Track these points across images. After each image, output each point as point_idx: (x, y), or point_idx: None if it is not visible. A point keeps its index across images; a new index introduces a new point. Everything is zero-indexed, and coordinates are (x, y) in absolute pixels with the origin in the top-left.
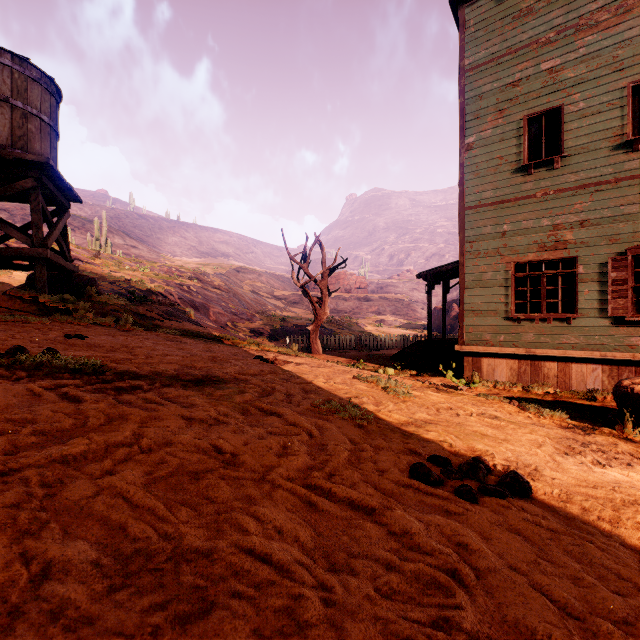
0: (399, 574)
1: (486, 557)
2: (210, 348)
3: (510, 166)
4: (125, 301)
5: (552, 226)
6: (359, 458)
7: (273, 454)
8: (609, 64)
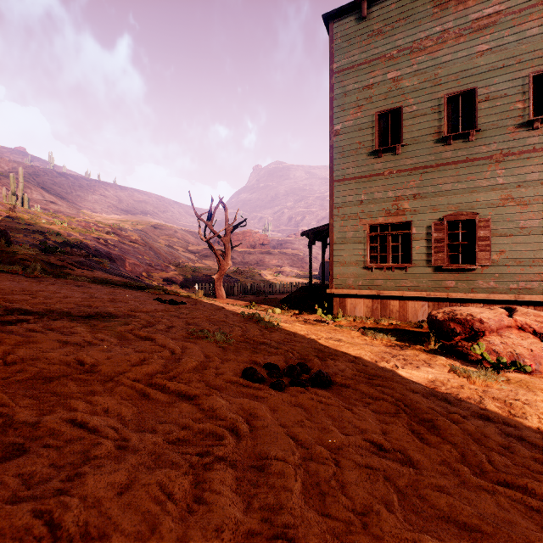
0: (189, 430)
1: (265, 420)
2: (114, 292)
3: (366, 150)
4: (36, 251)
5: (395, 197)
6: (206, 367)
7: (130, 365)
8: (432, 79)
